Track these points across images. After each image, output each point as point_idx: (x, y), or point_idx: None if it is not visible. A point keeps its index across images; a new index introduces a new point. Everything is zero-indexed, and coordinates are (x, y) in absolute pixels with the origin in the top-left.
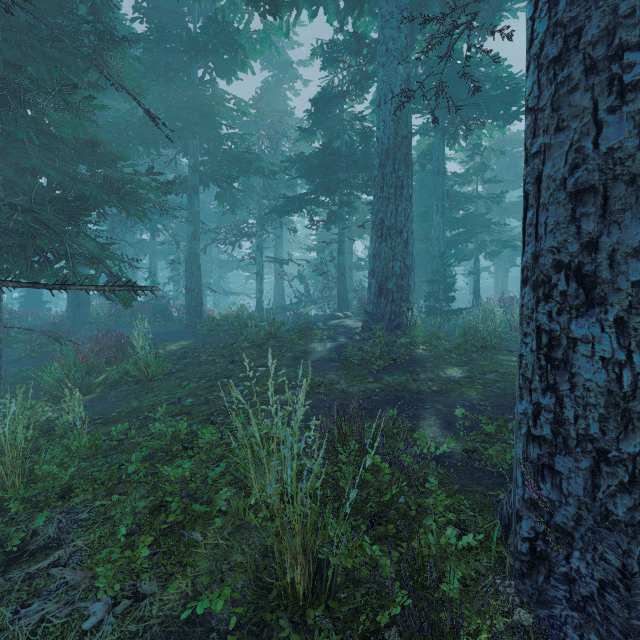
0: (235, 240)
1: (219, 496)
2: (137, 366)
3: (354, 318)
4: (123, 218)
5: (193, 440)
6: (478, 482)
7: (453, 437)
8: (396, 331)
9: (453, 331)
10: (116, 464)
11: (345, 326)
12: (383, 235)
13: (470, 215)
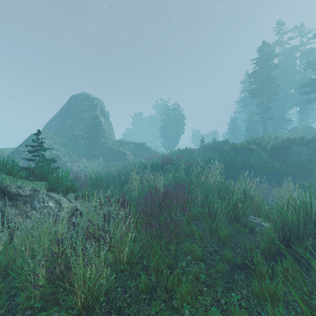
0: None
1: None
2: None
3: None
4: None
5: None
6: None
7: None
8: None
9: None
10: None
11: None
12: None
13: None
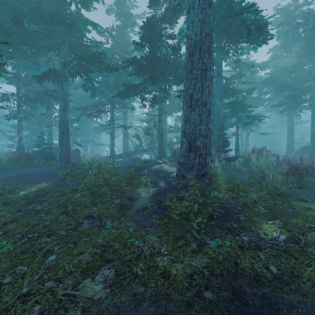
0: (97, 114)
1: None
2: None
3: (169, 163)
4: (25, 99)
5: None
6: None
7: None
8: (203, 178)
9: (227, 169)
10: None
11: (163, 171)
12: (192, 105)
13: (235, 101)
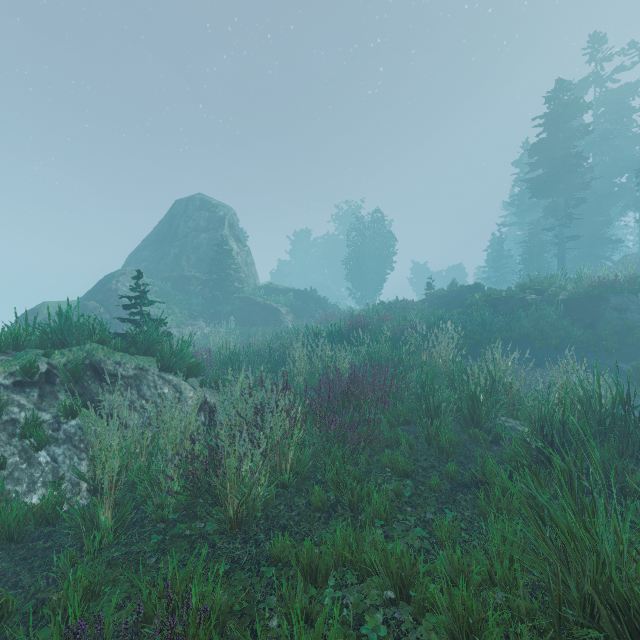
0: None
1: None
2: None
3: None
4: None
5: None
6: None
7: None
8: None
9: None
10: None
11: None
12: None
13: None
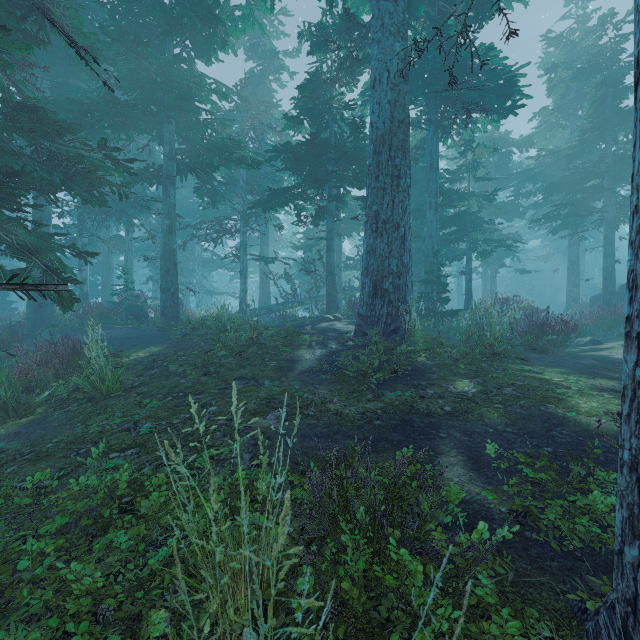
0: (217, 237)
1: (155, 613)
2: (88, 381)
3: (344, 320)
4: (93, 211)
5: (136, 496)
6: (539, 566)
7: (490, 489)
8: (393, 336)
9: (447, 333)
10: (20, 538)
11: (335, 330)
12: (378, 229)
13: (463, 213)
